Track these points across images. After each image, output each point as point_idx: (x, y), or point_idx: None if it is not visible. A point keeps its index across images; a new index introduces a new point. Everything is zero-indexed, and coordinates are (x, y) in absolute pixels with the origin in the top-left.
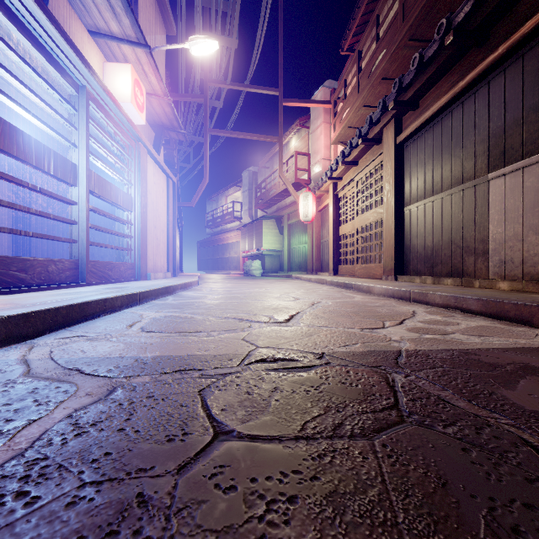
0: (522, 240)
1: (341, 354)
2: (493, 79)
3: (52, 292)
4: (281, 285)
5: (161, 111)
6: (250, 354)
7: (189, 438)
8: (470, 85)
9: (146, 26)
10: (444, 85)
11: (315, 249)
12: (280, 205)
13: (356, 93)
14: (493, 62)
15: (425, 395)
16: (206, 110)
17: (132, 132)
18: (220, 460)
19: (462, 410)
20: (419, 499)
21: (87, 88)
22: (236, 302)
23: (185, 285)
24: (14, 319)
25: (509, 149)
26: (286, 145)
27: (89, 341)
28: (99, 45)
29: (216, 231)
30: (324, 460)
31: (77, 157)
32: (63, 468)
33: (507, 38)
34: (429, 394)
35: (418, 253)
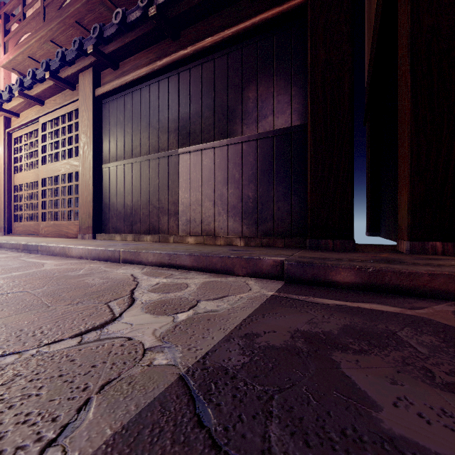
0: (201, 205)
1: None
2: (182, 72)
3: None
4: None
5: None
6: None
7: None
8: (166, 68)
9: None
10: (143, 58)
11: None
12: None
13: (41, 20)
14: (183, 57)
15: None
16: None
17: None
18: None
19: None
20: None
21: None
22: None
23: None
24: None
25: (193, 133)
26: None
27: None
28: None
29: None
30: None
31: None
32: None
33: (192, 44)
34: None
35: (117, 212)
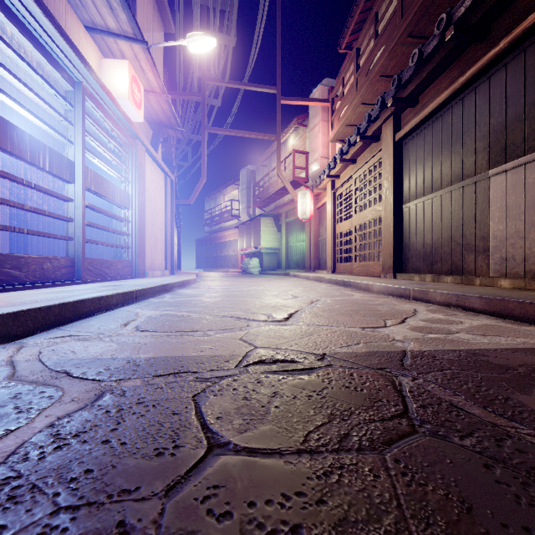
0: (524, 237)
1: (343, 355)
2: (493, 74)
3: (47, 290)
4: (279, 282)
5: (158, 108)
6: (248, 355)
7: (180, 452)
8: (470, 81)
9: (144, 23)
10: (443, 81)
11: (313, 247)
12: (277, 203)
13: (354, 91)
14: (494, 57)
15: (436, 401)
16: (204, 108)
17: (129, 129)
18: (214, 479)
19: (478, 418)
20: (443, 530)
21: (83, 84)
22: (234, 300)
23: (183, 282)
24: (2, 318)
25: (511, 145)
26: (284, 143)
27: (81, 341)
28: (96, 41)
29: (215, 229)
30: (331, 479)
31: (74, 153)
32: (36, 489)
33: (508, 32)
34: (440, 400)
35: (417, 251)
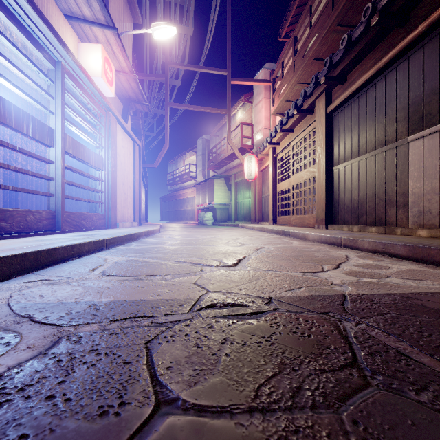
0: (439, 193)
1: (288, 299)
2: (412, 55)
3: (28, 239)
4: (229, 232)
5: (128, 86)
6: (201, 298)
7: (125, 410)
8: (392, 60)
9: (116, 14)
10: (368, 62)
11: (257, 203)
12: (228, 166)
13: (292, 72)
14: (413, 39)
15: (382, 348)
16: (167, 87)
17: (103, 103)
18: None
19: (428, 368)
20: None
21: (62, 63)
22: (190, 248)
23: (148, 232)
24: None
25: (428, 115)
26: (233, 117)
27: (51, 285)
28: (74, 27)
29: (176, 188)
30: None
31: (54, 122)
32: None
33: (425, 18)
34: (386, 346)
35: (345, 206)
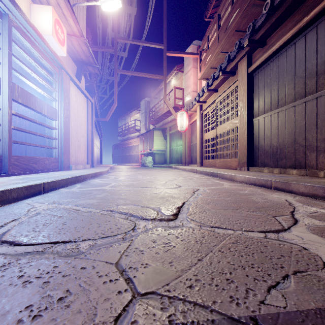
0: None
1: None
2: None
3: None
4: (166, 173)
5: (80, 50)
6: None
7: None
8: (314, 19)
9: None
10: (288, 24)
11: (187, 149)
12: (164, 121)
13: (216, 43)
14: None
15: None
16: (116, 57)
17: (55, 61)
18: None
19: None
20: None
21: (9, 16)
22: (129, 190)
23: (96, 174)
24: None
25: None
26: (168, 83)
27: None
28: None
29: (124, 138)
30: None
31: (1, 71)
32: None
33: None
34: None
35: (265, 151)
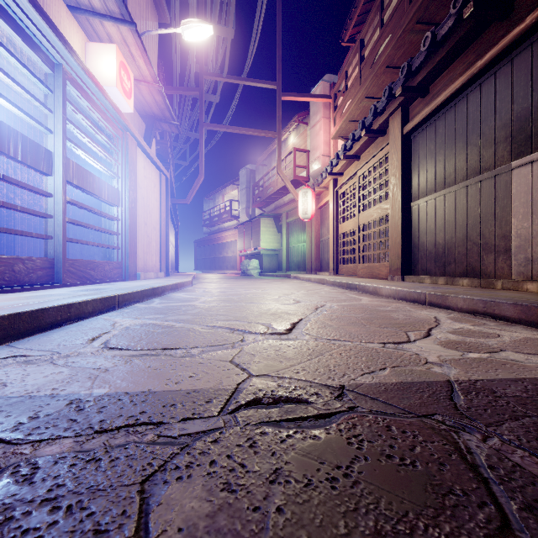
0: None
1: (369, 390)
2: (517, 56)
3: (13, 295)
4: (280, 285)
5: (151, 100)
6: (239, 388)
7: None
8: (490, 64)
9: (136, 10)
10: (458, 67)
11: (314, 248)
12: (278, 203)
13: (358, 84)
14: (519, 35)
15: None
16: (202, 104)
17: (119, 120)
18: None
19: None
20: None
21: (63, 67)
22: (229, 306)
23: (176, 285)
24: None
25: None
26: (284, 142)
27: (24, 365)
28: (81, 22)
29: (214, 230)
30: None
31: (52, 143)
32: None
33: (535, 7)
34: None
35: (427, 252)
